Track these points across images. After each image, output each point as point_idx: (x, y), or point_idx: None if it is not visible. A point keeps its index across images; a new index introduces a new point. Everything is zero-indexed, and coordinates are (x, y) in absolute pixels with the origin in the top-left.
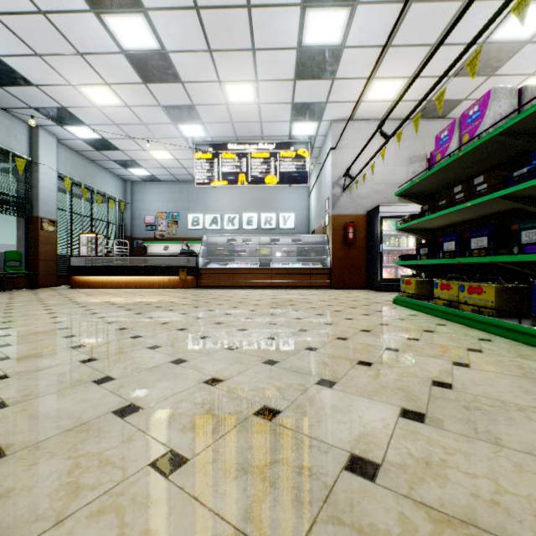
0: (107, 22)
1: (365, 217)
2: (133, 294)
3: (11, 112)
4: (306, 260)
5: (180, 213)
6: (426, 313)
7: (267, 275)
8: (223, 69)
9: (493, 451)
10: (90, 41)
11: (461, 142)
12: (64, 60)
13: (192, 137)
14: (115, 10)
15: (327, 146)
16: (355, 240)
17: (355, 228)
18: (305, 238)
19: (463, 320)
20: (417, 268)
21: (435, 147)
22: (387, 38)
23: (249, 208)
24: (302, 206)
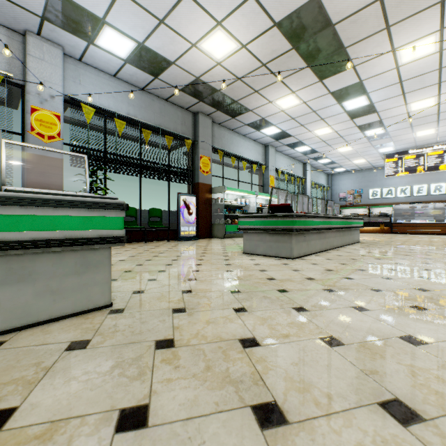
0: (365, 132)
1: None
2: (362, 234)
3: (300, 161)
4: None
5: (362, 190)
6: None
7: (442, 227)
8: (416, 129)
9: None
10: (353, 138)
11: None
12: (337, 144)
13: (383, 152)
14: (370, 130)
15: None
16: None
17: None
18: None
19: None
20: None
21: None
22: None
23: (419, 181)
24: None
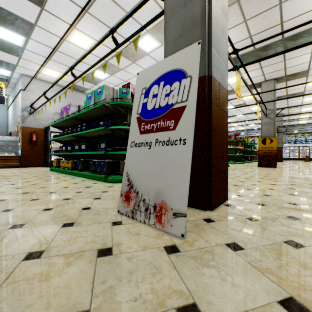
0: None
1: (44, 130)
2: None
3: None
4: (3, 151)
5: None
6: (58, 172)
7: None
8: None
9: (32, 188)
10: None
11: (66, 115)
12: None
13: None
14: None
15: (19, 86)
16: (38, 141)
17: (38, 135)
18: (2, 137)
19: (65, 172)
20: (60, 156)
21: (61, 113)
22: (44, 62)
23: None
24: (2, 114)
